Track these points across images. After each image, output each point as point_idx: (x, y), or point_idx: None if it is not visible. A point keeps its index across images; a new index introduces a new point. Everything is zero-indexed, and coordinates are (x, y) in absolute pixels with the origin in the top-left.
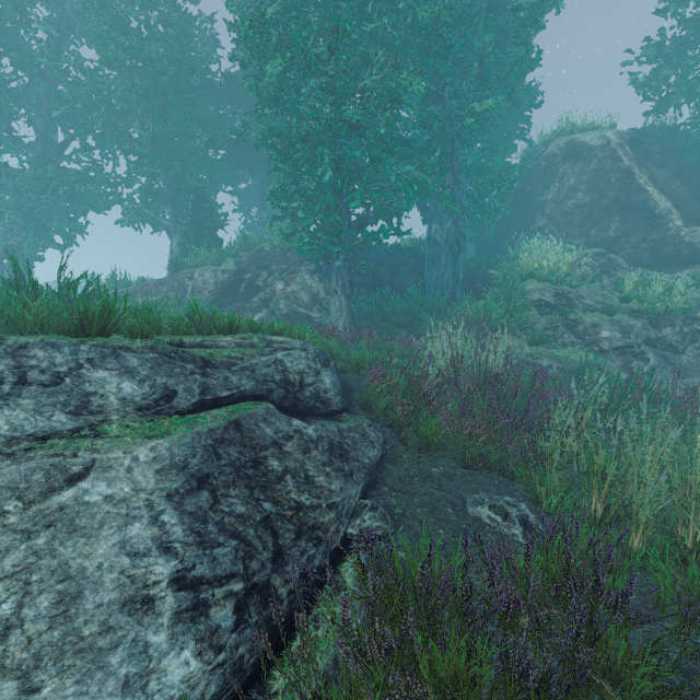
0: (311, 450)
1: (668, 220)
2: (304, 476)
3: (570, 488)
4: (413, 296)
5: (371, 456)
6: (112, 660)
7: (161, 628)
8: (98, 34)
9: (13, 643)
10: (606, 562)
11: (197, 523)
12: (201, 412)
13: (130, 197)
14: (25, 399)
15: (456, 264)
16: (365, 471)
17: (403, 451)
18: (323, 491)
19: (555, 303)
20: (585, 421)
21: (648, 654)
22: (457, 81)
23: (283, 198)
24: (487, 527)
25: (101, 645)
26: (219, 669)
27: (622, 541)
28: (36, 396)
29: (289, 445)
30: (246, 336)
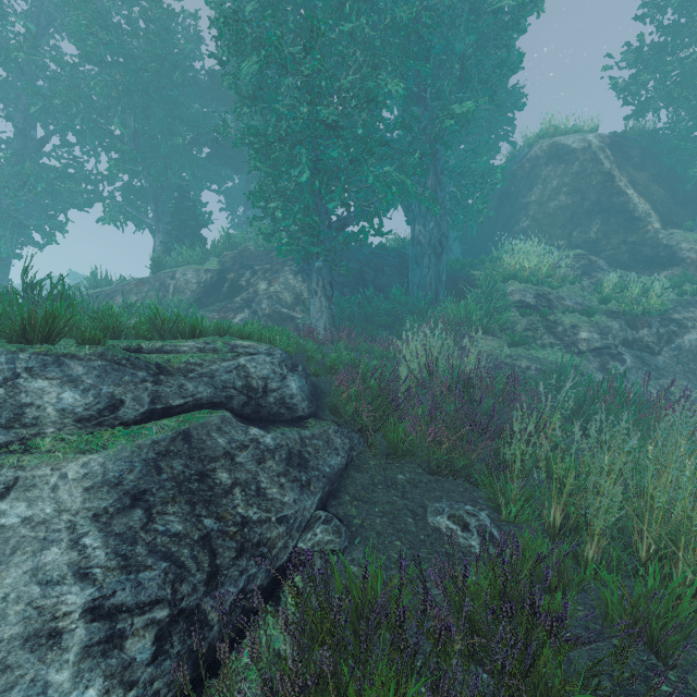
0: (266, 460)
1: (647, 222)
2: (255, 488)
3: (531, 496)
4: (397, 297)
5: (333, 464)
6: None
7: (65, 665)
8: (77, 29)
9: None
10: (543, 584)
11: (124, 545)
12: (150, 422)
13: (111, 195)
14: None
15: (439, 264)
16: (325, 481)
17: (370, 457)
18: (274, 504)
19: (535, 304)
20: (553, 426)
21: (587, 677)
22: (439, 82)
23: (262, 198)
24: (445, 538)
25: None
26: None
27: (578, 552)
28: None
29: (242, 456)
30: (210, 340)
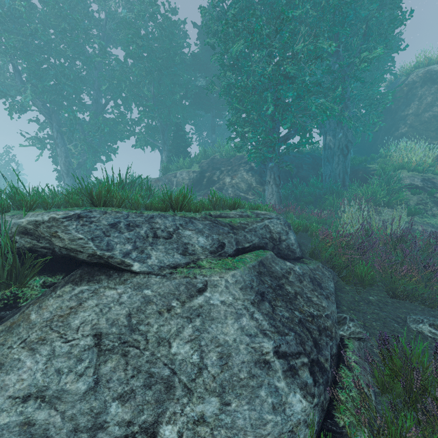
0: (302, 281)
1: None
2: (306, 296)
3: None
4: (315, 184)
5: (332, 287)
6: (261, 393)
7: (280, 379)
8: (126, 40)
9: (206, 377)
10: None
11: (271, 320)
12: (239, 256)
13: (140, 131)
14: (160, 246)
15: (345, 161)
16: (334, 296)
17: (344, 284)
18: (319, 307)
19: (422, 186)
20: None
21: None
22: (350, 39)
23: (239, 126)
24: (429, 338)
25: (252, 384)
26: (316, 407)
27: None
28: (164, 244)
29: (290, 277)
30: (243, 210)
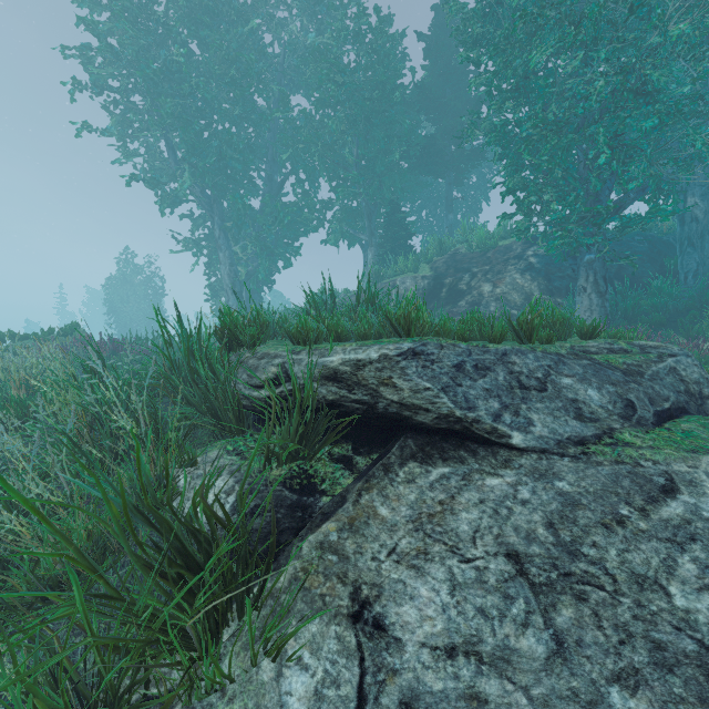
0: None
1: None
2: None
3: None
4: (663, 289)
5: None
6: None
7: None
8: (319, 79)
9: None
10: None
11: None
12: (665, 425)
13: (335, 218)
14: (536, 403)
15: None
16: None
17: None
18: None
19: None
20: None
21: None
22: None
23: (532, 192)
24: None
25: None
26: None
27: None
28: (540, 401)
29: None
30: (609, 341)
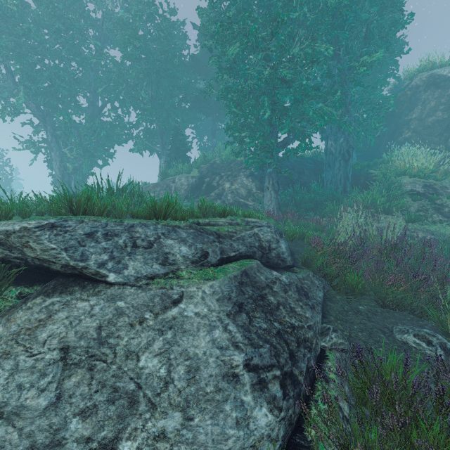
0: (287, 290)
1: None
2: (289, 307)
3: None
4: (316, 190)
5: (320, 296)
6: (226, 407)
7: (247, 392)
8: (123, 41)
9: (172, 391)
10: None
11: (246, 332)
12: (223, 265)
13: (138, 135)
14: (138, 256)
15: (347, 167)
16: (321, 306)
17: (335, 293)
18: (302, 317)
19: (423, 192)
20: None
21: None
22: (350, 43)
23: (236, 130)
24: (413, 349)
25: (218, 398)
26: (282, 421)
27: None
28: (143, 254)
29: (275, 287)
30: (233, 218)
